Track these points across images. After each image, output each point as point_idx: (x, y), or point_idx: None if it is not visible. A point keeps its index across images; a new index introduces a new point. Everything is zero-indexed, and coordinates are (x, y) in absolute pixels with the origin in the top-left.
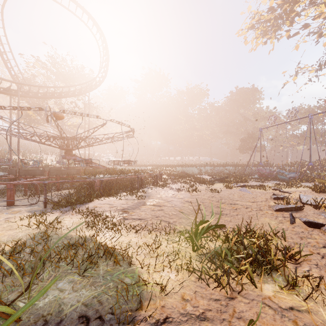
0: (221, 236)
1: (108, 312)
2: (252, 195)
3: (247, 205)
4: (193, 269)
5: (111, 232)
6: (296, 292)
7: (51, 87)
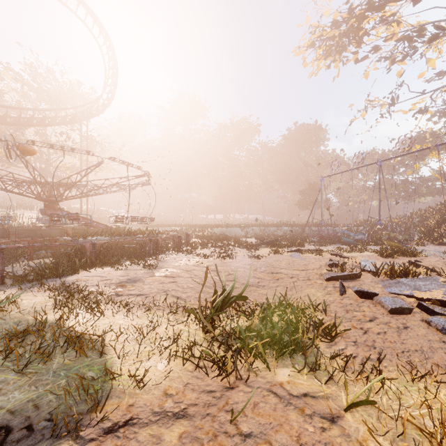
0: (248, 313)
1: (45, 419)
2: (304, 262)
3: (294, 274)
4: (194, 355)
5: (89, 312)
6: (319, 375)
7: (27, 109)
